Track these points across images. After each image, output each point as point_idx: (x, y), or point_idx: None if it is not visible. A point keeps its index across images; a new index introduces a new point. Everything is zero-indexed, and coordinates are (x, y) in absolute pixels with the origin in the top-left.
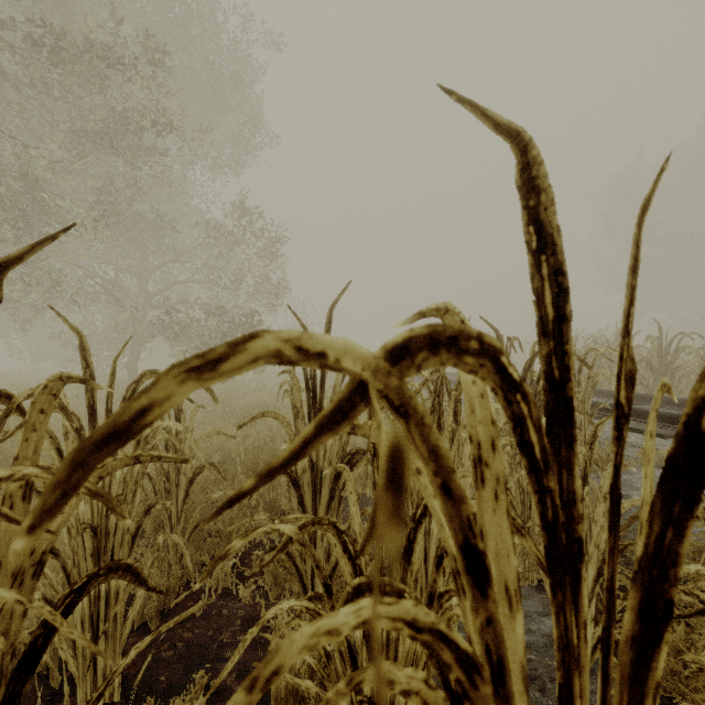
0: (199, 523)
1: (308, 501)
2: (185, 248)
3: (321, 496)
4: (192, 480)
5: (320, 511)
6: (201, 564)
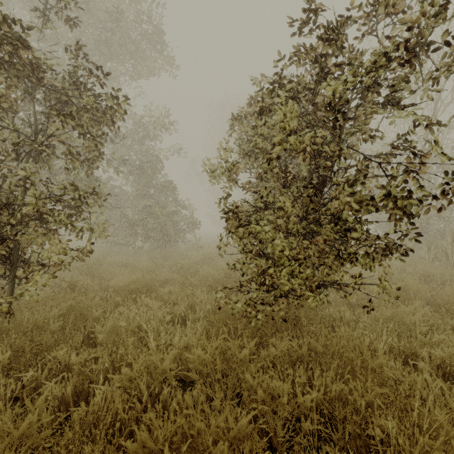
0: None
1: None
2: None
3: None
4: None
5: None
6: None
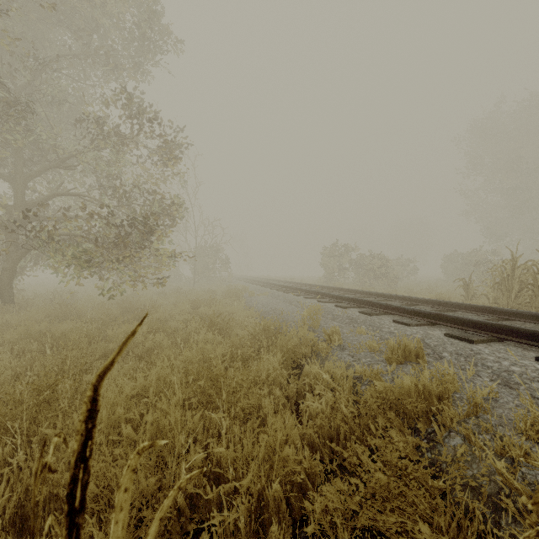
0: None
1: None
2: (60, 146)
3: None
4: None
5: None
6: None
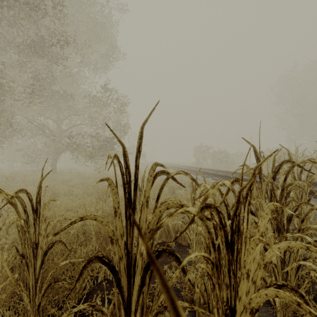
0: (51, 283)
1: (124, 282)
2: (78, 108)
3: (135, 276)
4: (46, 252)
5: (133, 292)
6: (58, 303)
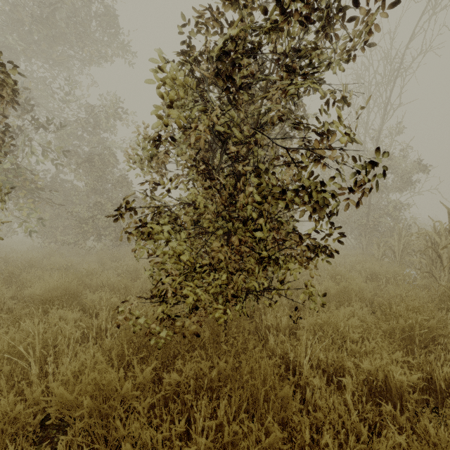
0: None
1: None
2: None
3: None
4: None
5: None
6: None
